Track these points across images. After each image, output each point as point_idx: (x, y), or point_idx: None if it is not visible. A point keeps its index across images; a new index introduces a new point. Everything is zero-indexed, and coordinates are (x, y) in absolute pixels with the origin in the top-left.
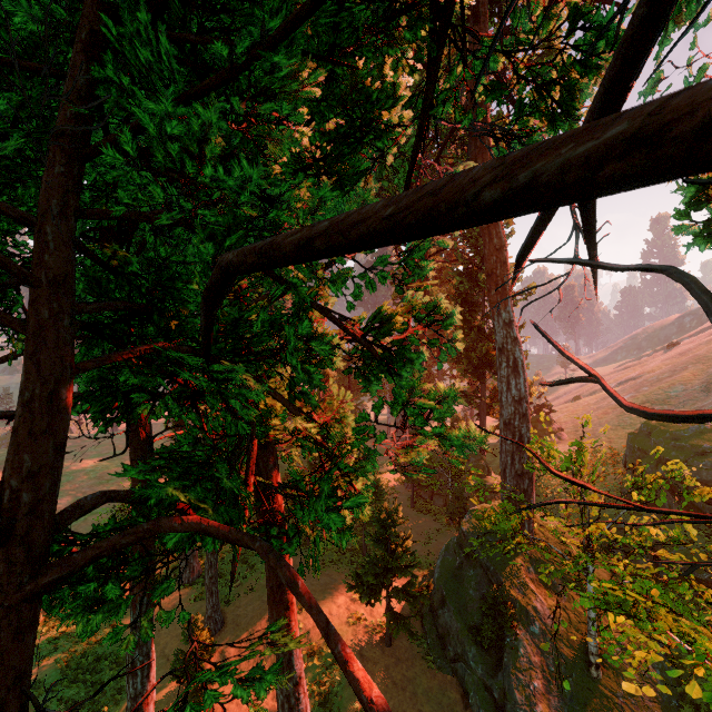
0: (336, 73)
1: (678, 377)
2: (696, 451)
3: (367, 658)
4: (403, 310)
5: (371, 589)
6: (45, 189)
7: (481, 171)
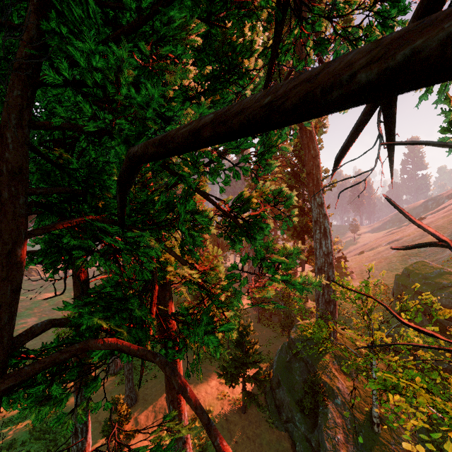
0: (212, 34)
1: (425, 239)
2: (439, 286)
3: (230, 421)
4: (256, 195)
5: (232, 376)
6: (6, 107)
7: (356, 56)
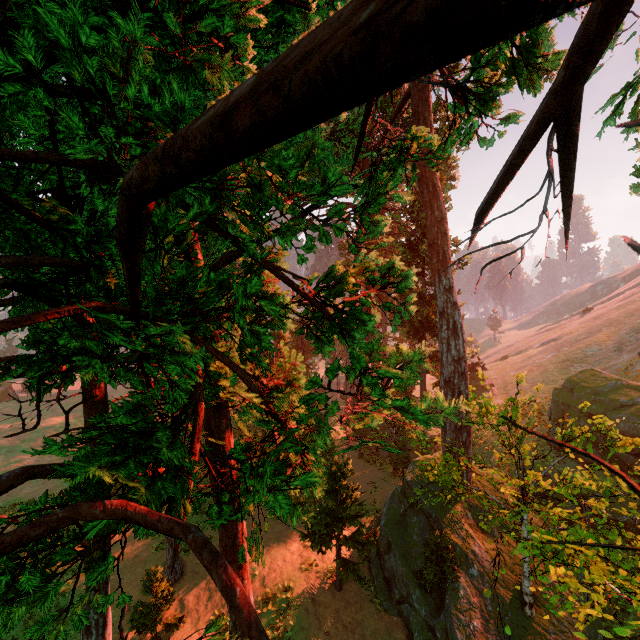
0: (287, 23)
1: (593, 338)
2: (614, 404)
3: (319, 602)
4: (356, 271)
5: (322, 537)
6: None
7: None
